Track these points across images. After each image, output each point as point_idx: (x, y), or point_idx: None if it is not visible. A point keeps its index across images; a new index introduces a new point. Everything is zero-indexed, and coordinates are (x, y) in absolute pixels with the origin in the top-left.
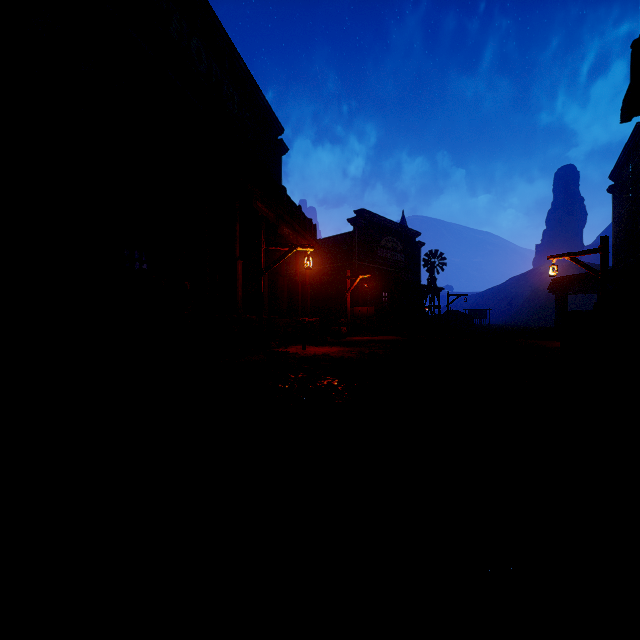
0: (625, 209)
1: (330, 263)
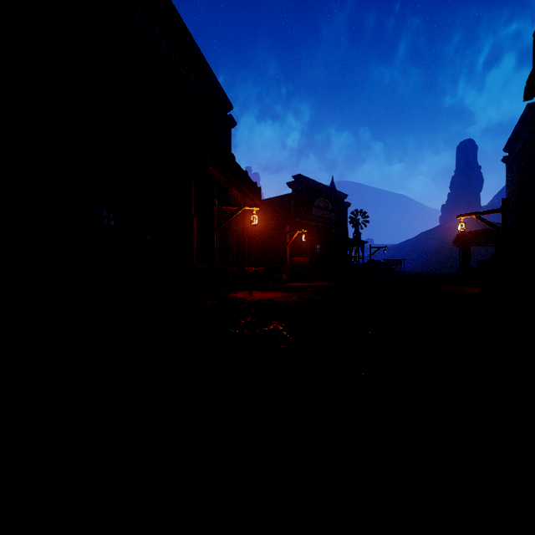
0: (517, 176)
1: (272, 220)
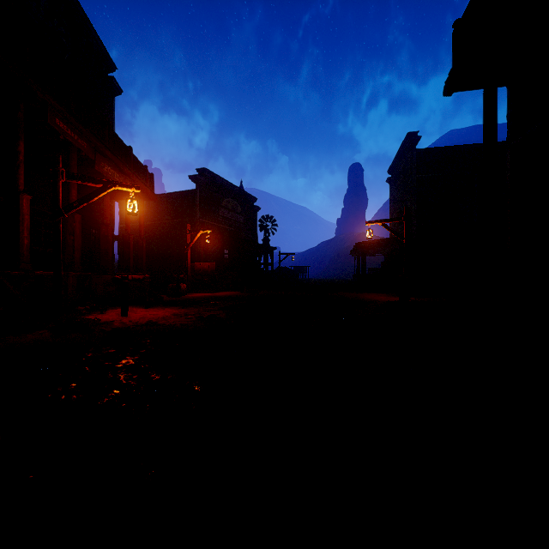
0: (398, 195)
1: (171, 218)
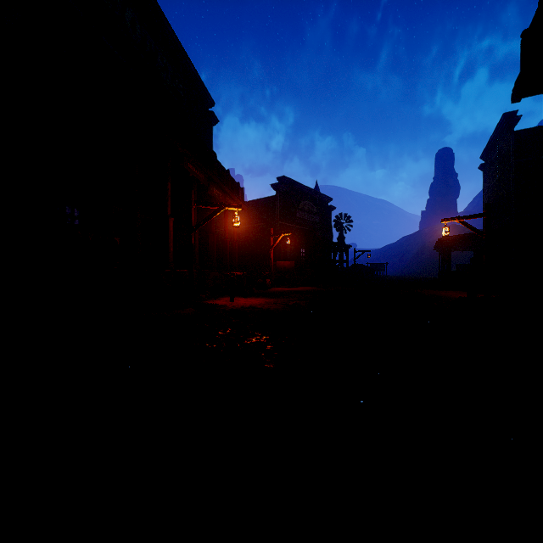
0: (493, 183)
1: (255, 223)
